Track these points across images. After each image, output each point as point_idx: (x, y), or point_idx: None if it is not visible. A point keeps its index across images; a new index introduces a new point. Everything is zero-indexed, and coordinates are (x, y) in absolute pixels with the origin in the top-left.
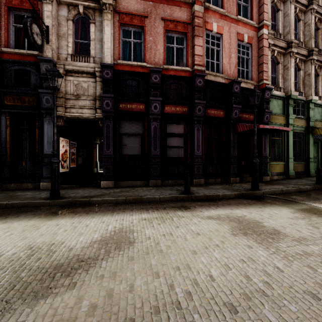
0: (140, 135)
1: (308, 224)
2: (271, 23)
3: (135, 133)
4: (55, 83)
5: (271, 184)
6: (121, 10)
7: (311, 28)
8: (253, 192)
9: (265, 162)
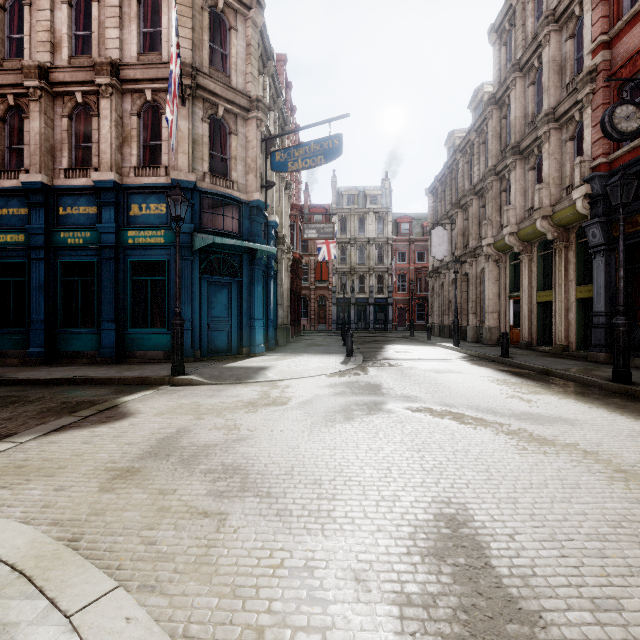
0: None
1: None
2: None
3: None
4: None
5: None
6: None
7: None
8: None
9: None
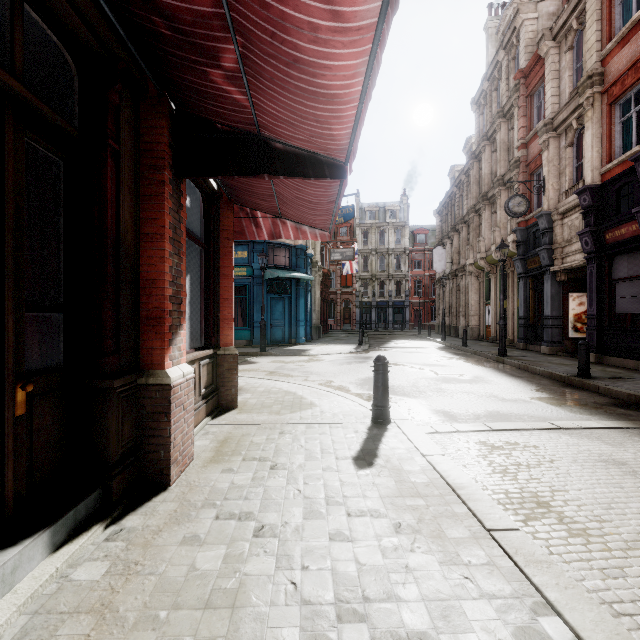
0: (639, 277)
1: (473, 392)
2: None
3: (632, 274)
4: (553, 234)
5: None
6: (606, 86)
7: None
8: None
9: None
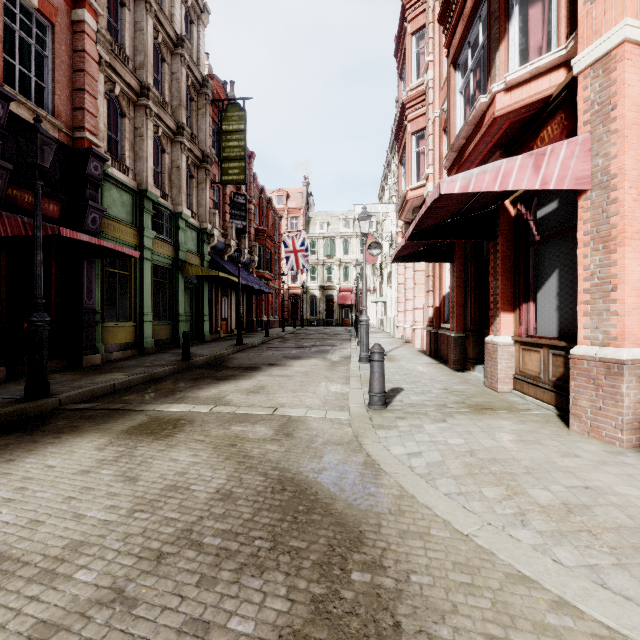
0: None
1: (119, 475)
2: (109, 20)
3: None
4: None
5: (99, 372)
6: None
7: (181, 88)
8: (26, 408)
9: (90, 322)
